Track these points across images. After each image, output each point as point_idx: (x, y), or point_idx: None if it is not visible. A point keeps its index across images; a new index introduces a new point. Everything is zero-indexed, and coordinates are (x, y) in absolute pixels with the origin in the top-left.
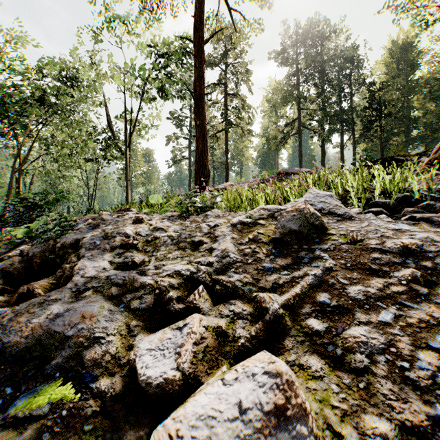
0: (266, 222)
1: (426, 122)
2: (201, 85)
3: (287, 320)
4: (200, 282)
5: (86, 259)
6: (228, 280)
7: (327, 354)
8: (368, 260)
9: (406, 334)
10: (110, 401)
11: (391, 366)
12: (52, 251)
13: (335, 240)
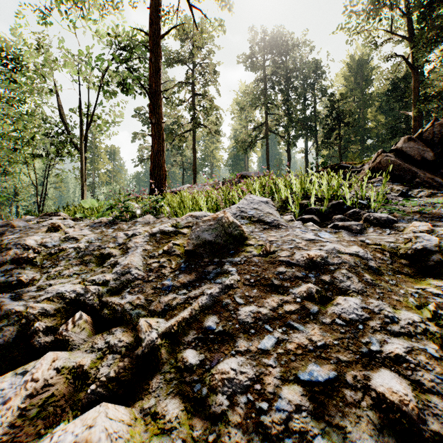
0: (190, 231)
1: (379, 132)
2: (157, 81)
3: (162, 352)
4: (87, 305)
5: None
6: (118, 303)
7: (191, 395)
8: (272, 275)
9: (281, 364)
10: None
11: (249, 409)
12: None
13: (249, 251)
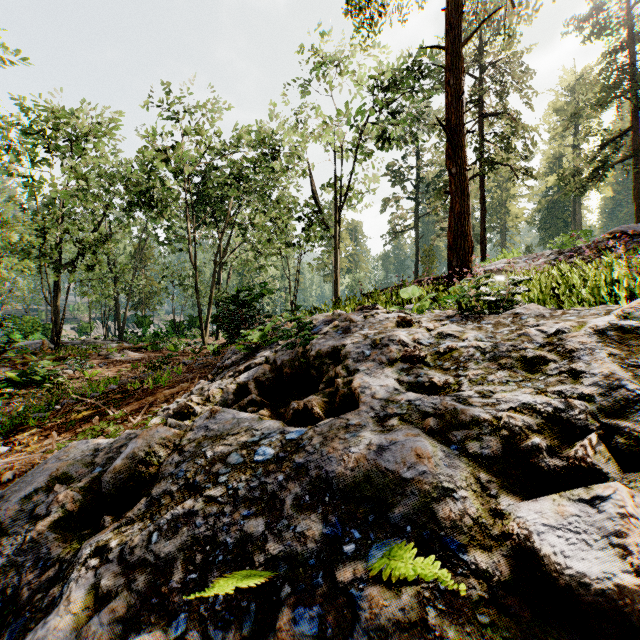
0: None
1: None
2: (458, 111)
3: None
4: (574, 426)
5: (361, 374)
6: None
7: None
8: None
9: None
10: (500, 588)
11: None
12: (302, 361)
13: None
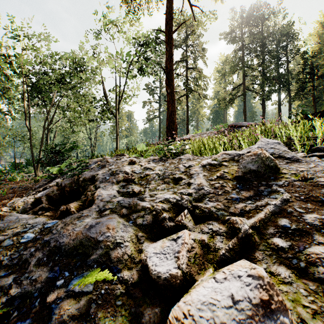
0: (228, 164)
1: None
2: (171, 63)
3: (255, 237)
4: (183, 207)
5: (101, 189)
6: (205, 207)
7: (292, 265)
8: (319, 194)
9: None
10: (131, 286)
11: None
12: (76, 183)
13: (288, 178)
